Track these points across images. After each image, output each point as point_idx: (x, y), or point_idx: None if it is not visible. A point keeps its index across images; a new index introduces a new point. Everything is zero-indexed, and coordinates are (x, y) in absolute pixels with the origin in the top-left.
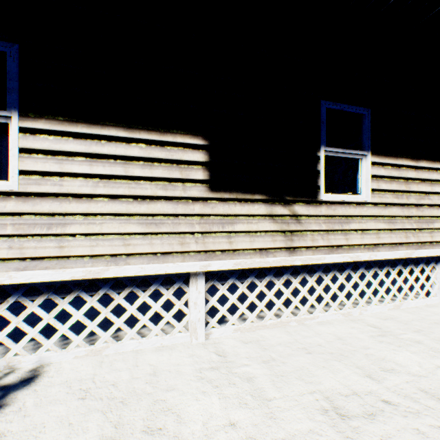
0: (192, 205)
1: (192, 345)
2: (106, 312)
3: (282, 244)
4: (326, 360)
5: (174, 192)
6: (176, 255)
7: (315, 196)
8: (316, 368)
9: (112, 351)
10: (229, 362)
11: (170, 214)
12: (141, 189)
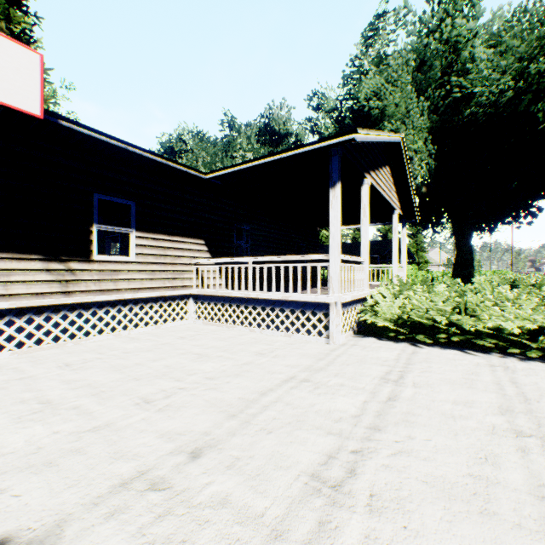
0: None
1: None
2: None
3: (59, 289)
4: (80, 354)
5: None
6: None
7: (90, 257)
8: (70, 357)
9: None
10: (2, 366)
11: None
12: None
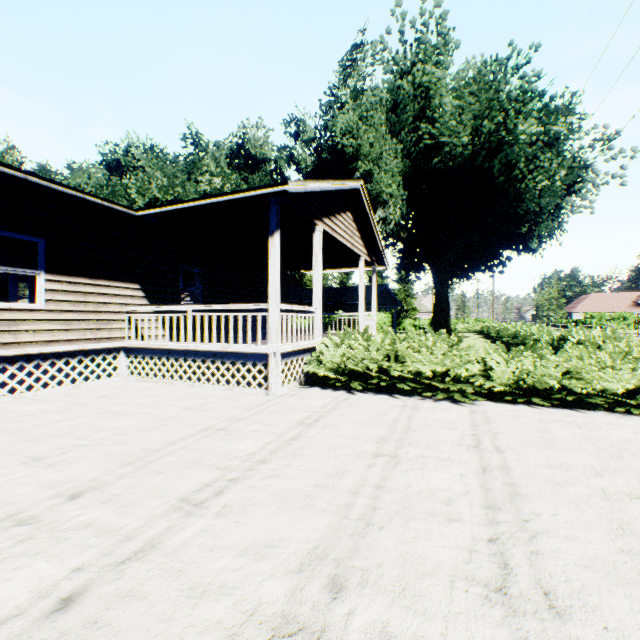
0: None
1: None
2: None
3: None
4: None
5: None
6: None
7: None
8: None
9: None
10: None
11: None
12: None
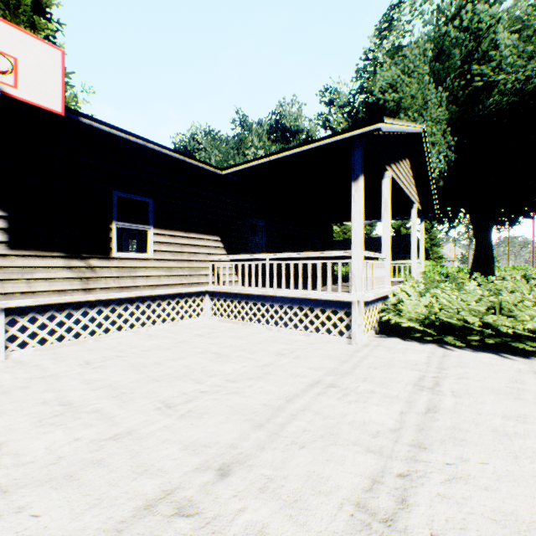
0: None
1: None
2: None
3: (80, 287)
4: (100, 351)
5: None
6: None
7: (109, 254)
8: (90, 354)
9: None
10: (25, 363)
11: None
12: None
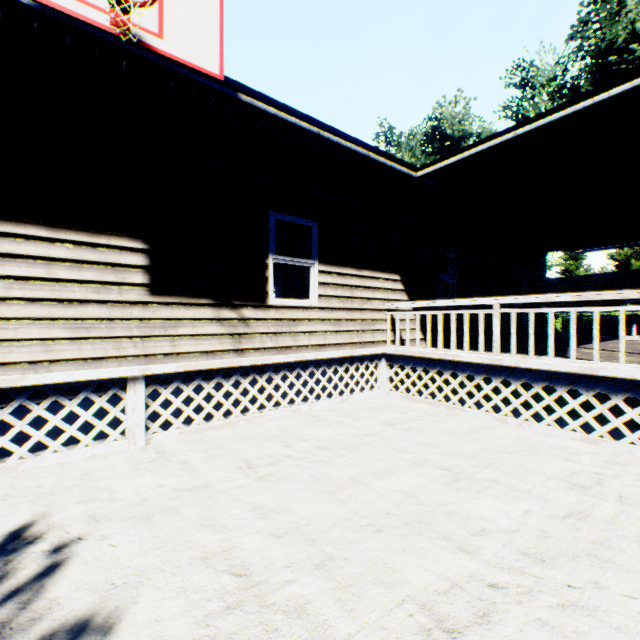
0: (130, 309)
1: (130, 451)
2: (23, 425)
3: (230, 346)
4: (259, 442)
5: (109, 296)
6: (111, 360)
7: (265, 301)
8: (247, 448)
9: (30, 467)
10: (169, 455)
11: (105, 318)
12: (68, 292)
